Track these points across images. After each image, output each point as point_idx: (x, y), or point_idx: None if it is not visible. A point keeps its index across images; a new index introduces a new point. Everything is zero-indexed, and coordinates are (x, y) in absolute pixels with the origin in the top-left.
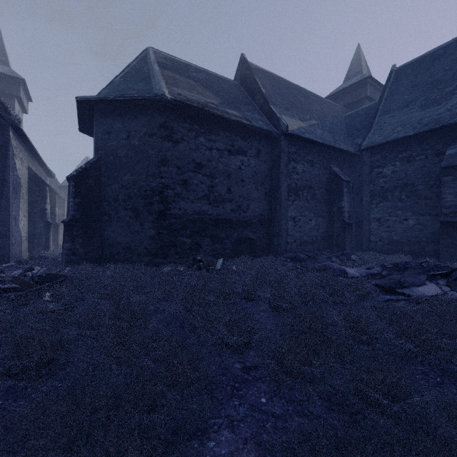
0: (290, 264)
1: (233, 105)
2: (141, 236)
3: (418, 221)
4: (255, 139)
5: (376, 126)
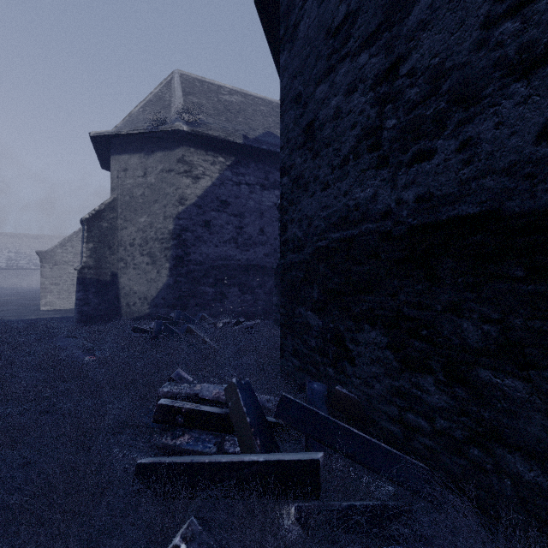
0: None
1: None
2: None
3: None
4: None
5: None
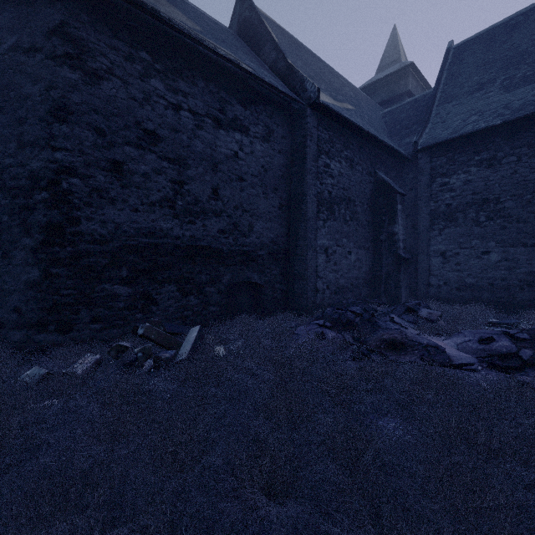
0: (333, 335)
1: (225, 44)
2: (5, 283)
3: (505, 255)
4: (264, 109)
5: (436, 119)
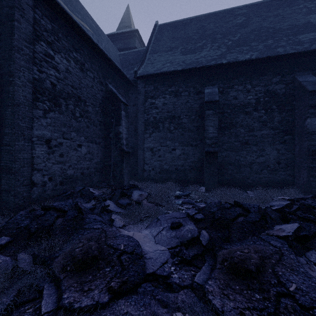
0: None
1: None
2: None
3: (183, 151)
4: None
5: (148, 61)
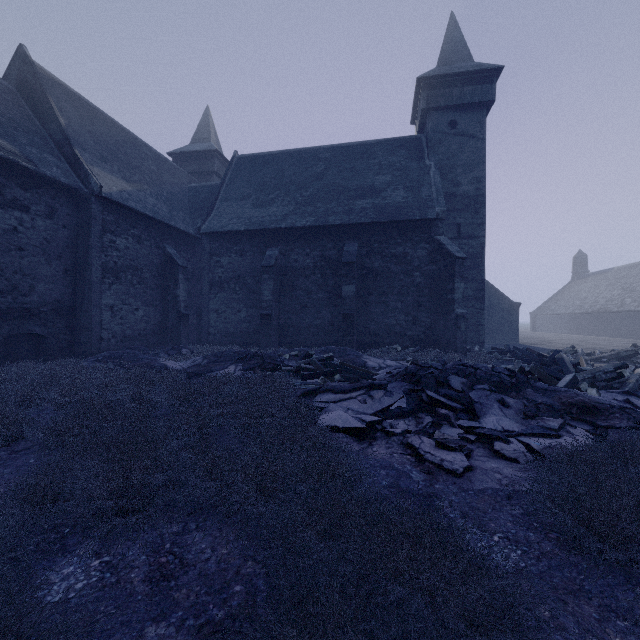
0: (100, 364)
1: (2, 128)
2: None
3: (248, 313)
4: (47, 192)
5: (217, 211)
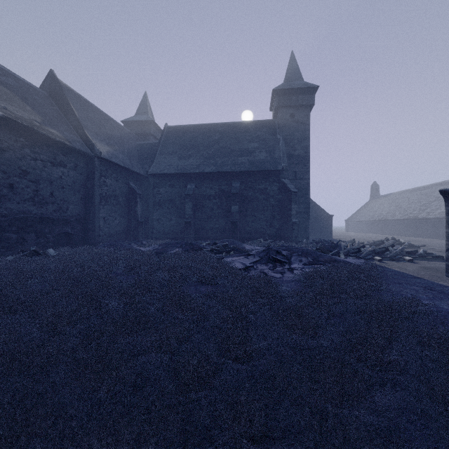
0: (107, 248)
1: (53, 123)
2: None
3: (176, 221)
4: (74, 156)
5: (157, 161)
